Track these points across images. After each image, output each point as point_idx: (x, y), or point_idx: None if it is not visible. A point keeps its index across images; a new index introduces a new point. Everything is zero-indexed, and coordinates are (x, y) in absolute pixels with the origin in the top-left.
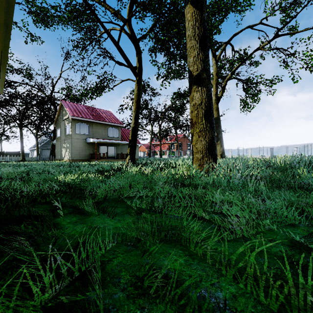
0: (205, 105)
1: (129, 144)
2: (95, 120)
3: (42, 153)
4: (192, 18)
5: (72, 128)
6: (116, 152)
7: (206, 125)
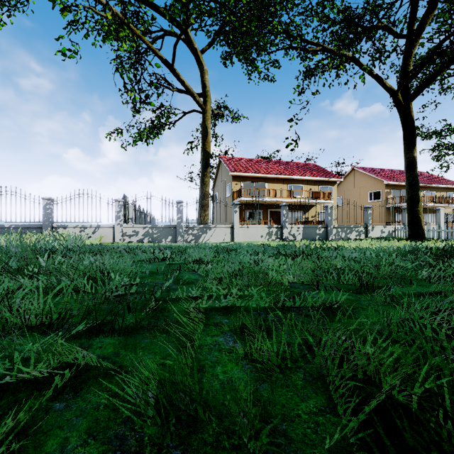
0: None
1: None
2: None
3: None
4: None
5: None
6: None
7: None
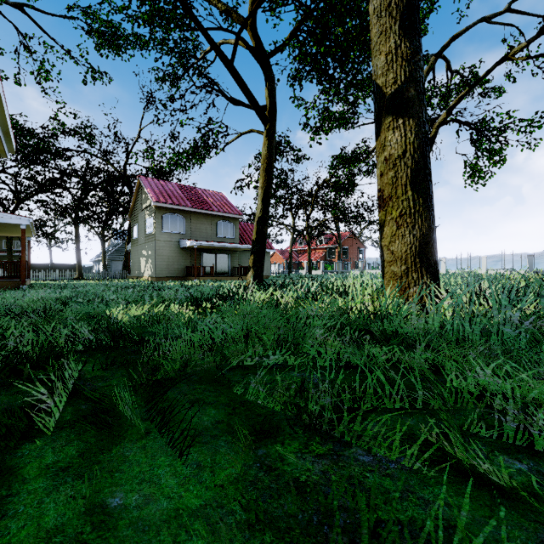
0: (412, 158)
1: (253, 248)
2: (194, 208)
3: (111, 267)
4: None
5: (156, 223)
6: (230, 264)
7: (414, 201)
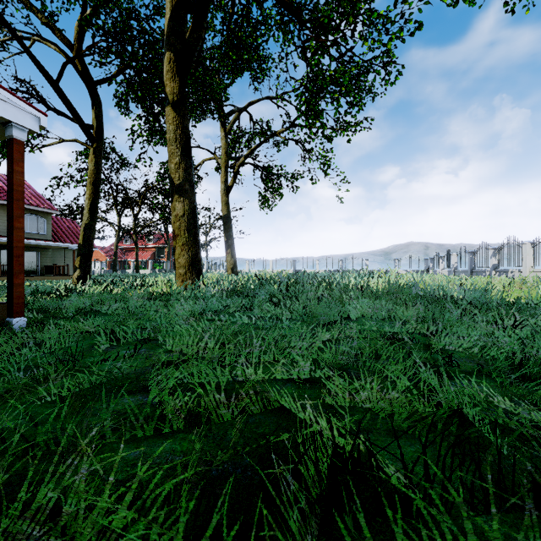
0: (188, 218)
1: (80, 251)
2: None
3: None
4: (174, 123)
5: None
6: (40, 262)
7: (189, 239)
